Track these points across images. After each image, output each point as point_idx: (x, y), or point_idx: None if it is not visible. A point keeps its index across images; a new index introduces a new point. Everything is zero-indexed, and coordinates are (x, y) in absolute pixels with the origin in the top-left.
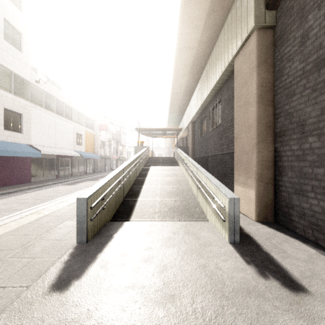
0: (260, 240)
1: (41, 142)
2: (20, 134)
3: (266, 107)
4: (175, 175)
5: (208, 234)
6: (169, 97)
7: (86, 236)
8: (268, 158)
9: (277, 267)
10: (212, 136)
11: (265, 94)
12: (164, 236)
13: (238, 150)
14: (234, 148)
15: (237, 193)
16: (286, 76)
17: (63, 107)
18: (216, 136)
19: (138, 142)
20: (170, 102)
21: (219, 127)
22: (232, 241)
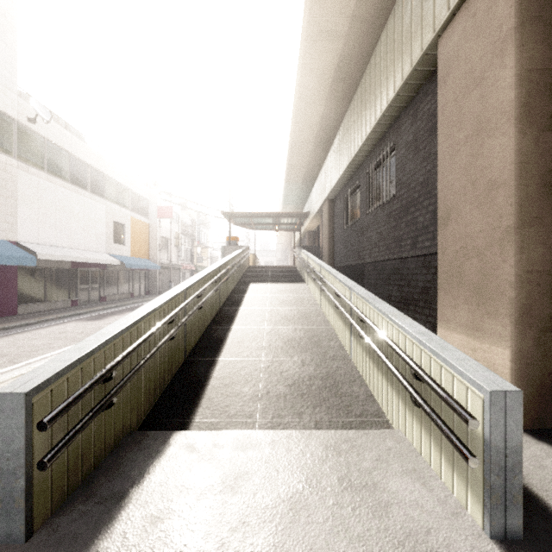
0: None
1: (41, 237)
2: None
3: (540, 135)
4: (299, 303)
5: (409, 485)
6: (287, 151)
7: (25, 520)
8: (546, 264)
9: None
10: (373, 224)
11: (538, 100)
12: (280, 497)
13: (451, 248)
14: (438, 242)
15: None
16: None
17: (87, 172)
18: (383, 222)
19: (228, 239)
20: (287, 162)
21: (391, 203)
22: (500, 530)
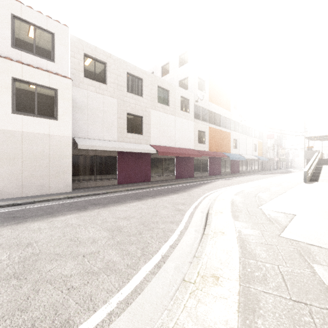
0: None
1: (241, 152)
2: (236, 150)
3: None
4: None
5: None
6: None
7: (306, 181)
8: None
9: None
10: None
11: None
12: None
13: None
14: None
15: None
16: None
17: (248, 130)
18: None
19: (307, 147)
20: None
21: None
22: None
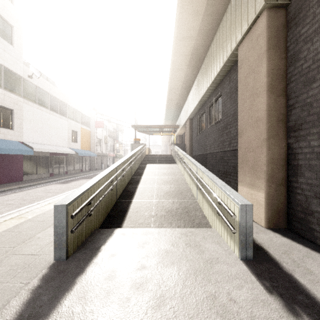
0: (276, 255)
1: (34, 139)
2: (11, 131)
3: (277, 98)
4: (172, 174)
5: (214, 246)
6: (166, 93)
7: (66, 252)
8: (280, 155)
9: (309, 299)
10: (211, 133)
11: (276, 82)
12: (161, 249)
13: (243, 147)
14: (238, 144)
15: (242, 194)
16: (302, 61)
17: (58, 103)
18: (216, 132)
19: (134, 140)
20: (167, 98)
21: (219, 123)
22: (244, 257)
